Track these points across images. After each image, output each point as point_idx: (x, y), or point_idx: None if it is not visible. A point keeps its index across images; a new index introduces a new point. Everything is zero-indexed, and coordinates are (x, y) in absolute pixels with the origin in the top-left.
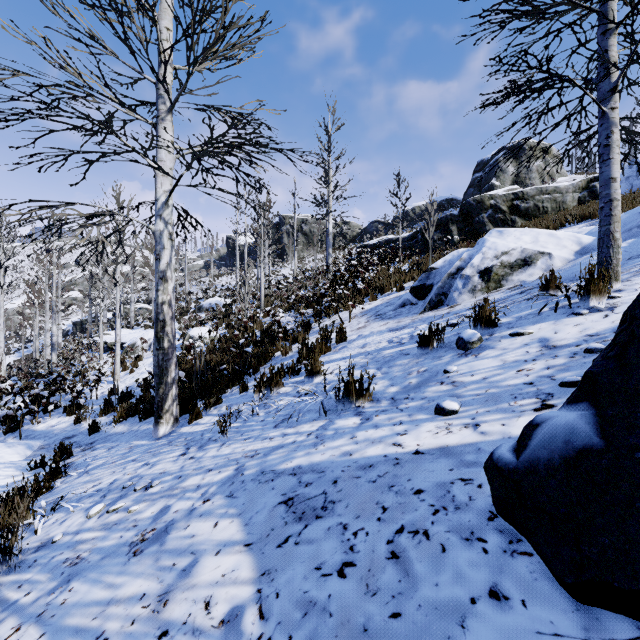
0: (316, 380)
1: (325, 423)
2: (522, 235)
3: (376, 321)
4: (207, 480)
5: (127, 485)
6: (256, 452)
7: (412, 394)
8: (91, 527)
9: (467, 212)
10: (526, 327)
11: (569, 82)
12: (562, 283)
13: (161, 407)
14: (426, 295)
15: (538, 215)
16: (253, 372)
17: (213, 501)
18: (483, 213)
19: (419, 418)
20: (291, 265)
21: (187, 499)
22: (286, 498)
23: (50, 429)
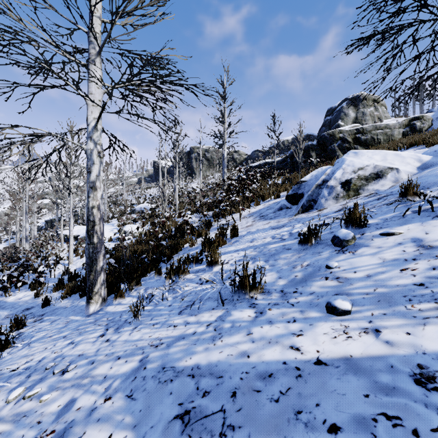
0: (215, 269)
1: (222, 313)
2: (373, 155)
3: (260, 221)
4: (114, 370)
5: (49, 366)
6: (160, 341)
7: (300, 288)
8: (4, 416)
9: (323, 142)
10: (394, 228)
11: (435, 14)
12: (417, 191)
13: (91, 290)
14: (298, 201)
15: (374, 144)
16: (167, 260)
17: (113, 401)
18: (334, 143)
19: (312, 316)
20: (198, 181)
21: (92, 393)
22: (182, 410)
23: (17, 301)
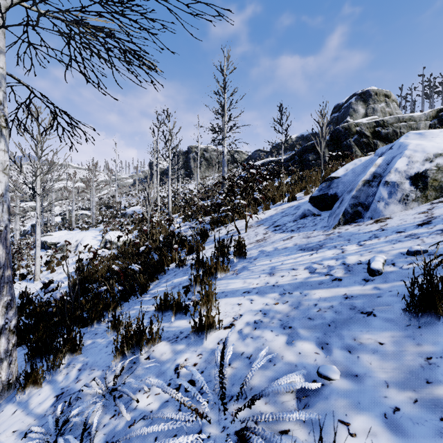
0: (208, 340)
1: None
2: None
3: (276, 233)
4: None
5: None
6: None
7: None
8: None
9: (336, 137)
10: None
11: None
12: None
13: None
14: (329, 205)
15: (396, 139)
16: (140, 292)
17: None
18: (350, 138)
19: None
20: (196, 182)
21: None
22: None
23: None
